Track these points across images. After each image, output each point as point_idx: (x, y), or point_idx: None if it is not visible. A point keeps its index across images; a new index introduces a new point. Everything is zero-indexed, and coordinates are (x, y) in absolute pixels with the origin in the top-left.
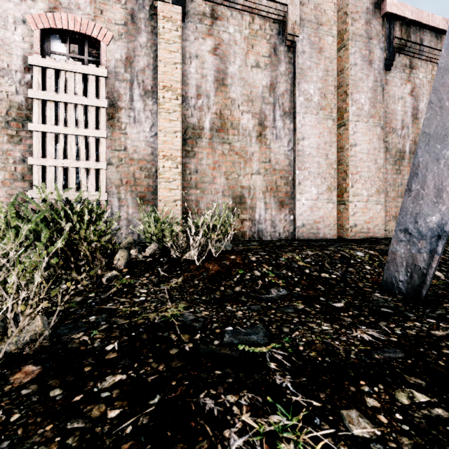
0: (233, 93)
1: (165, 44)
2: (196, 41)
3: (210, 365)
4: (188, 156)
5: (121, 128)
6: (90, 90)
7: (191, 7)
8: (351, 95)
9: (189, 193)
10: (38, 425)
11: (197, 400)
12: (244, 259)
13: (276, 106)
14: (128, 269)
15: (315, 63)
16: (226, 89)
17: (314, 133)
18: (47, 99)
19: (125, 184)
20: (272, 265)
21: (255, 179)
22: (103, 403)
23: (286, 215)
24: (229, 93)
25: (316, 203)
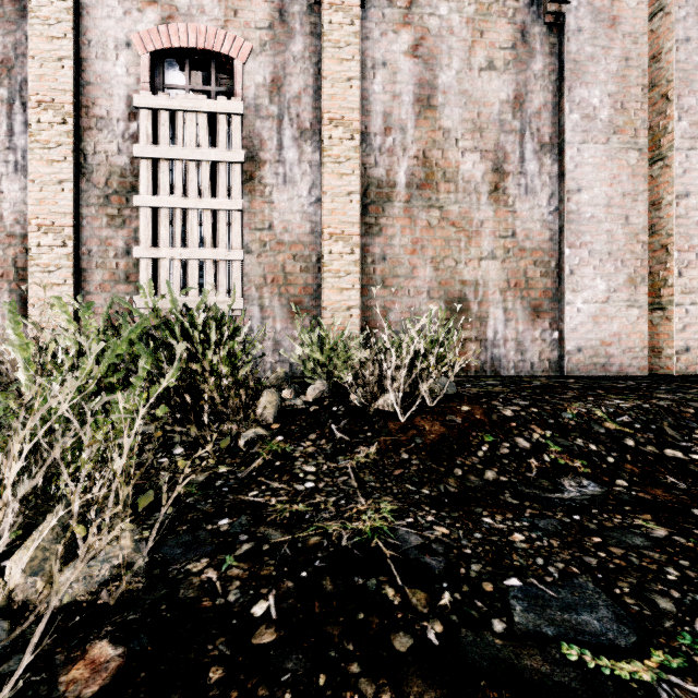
0: (446, 120)
1: (332, 49)
2: (382, 38)
3: None
4: (369, 232)
5: (264, 193)
6: (219, 137)
7: None
8: (677, 100)
9: (371, 296)
10: None
11: None
12: (489, 413)
13: (525, 136)
14: (280, 425)
15: (602, 48)
16: (435, 114)
17: (601, 178)
18: (159, 158)
19: (270, 284)
20: (550, 427)
21: (485, 269)
22: None
23: (545, 330)
24: (439, 121)
25: (605, 307)
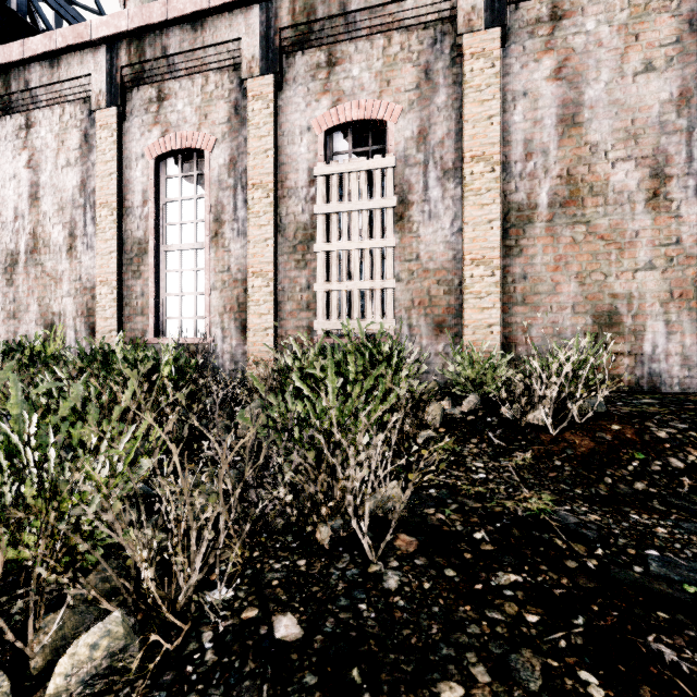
0: (593, 134)
1: (473, 94)
2: (523, 70)
3: (644, 601)
4: (510, 254)
5: (411, 229)
6: (376, 188)
7: (515, 19)
8: None
9: (511, 313)
10: (455, 601)
11: (645, 642)
12: (641, 433)
13: (693, 133)
14: (445, 429)
15: None
16: (581, 130)
17: None
18: (331, 212)
19: (417, 306)
20: None
21: (641, 280)
22: (511, 601)
23: None
24: (585, 136)
25: None
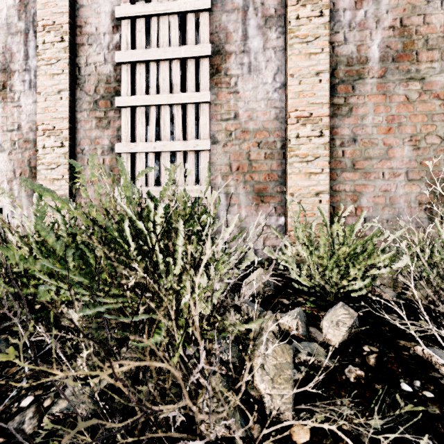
0: None
1: None
2: None
3: None
4: (338, 114)
5: (229, 84)
6: (188, 35)
7: None
8: None
9: (339, 180)
10: None
11: None
12: None
13: None
14: (310, 432)
15: None
16: None
17: None
18: (136, 61)
19: (235, 172)
20: None
21: None
22: None
23: None
24: None
25: None
